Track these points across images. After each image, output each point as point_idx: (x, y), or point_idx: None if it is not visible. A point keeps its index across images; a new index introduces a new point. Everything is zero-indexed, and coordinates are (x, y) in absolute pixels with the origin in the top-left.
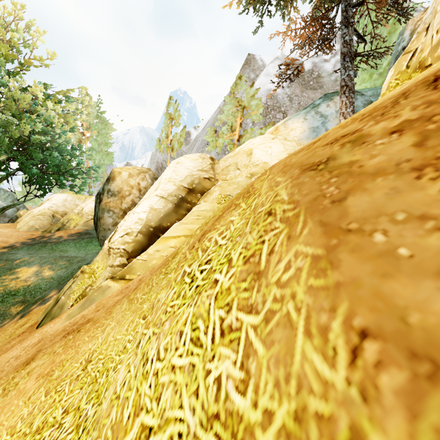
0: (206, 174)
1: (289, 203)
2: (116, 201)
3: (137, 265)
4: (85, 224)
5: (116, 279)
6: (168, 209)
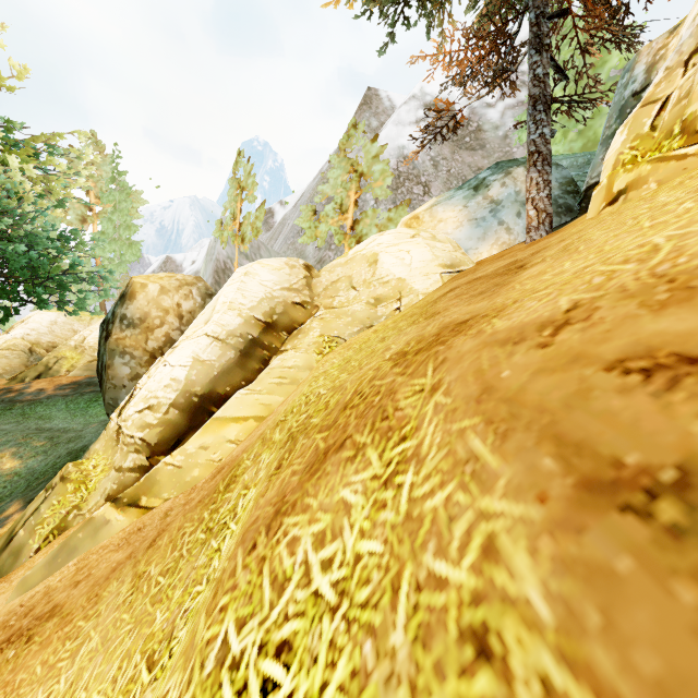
0: (297, 297)
1: (566, 664)
2: (137, 335)
3: (163, 475)
4: (88, 367)
5: (122, 504)
6: (228, 361)
